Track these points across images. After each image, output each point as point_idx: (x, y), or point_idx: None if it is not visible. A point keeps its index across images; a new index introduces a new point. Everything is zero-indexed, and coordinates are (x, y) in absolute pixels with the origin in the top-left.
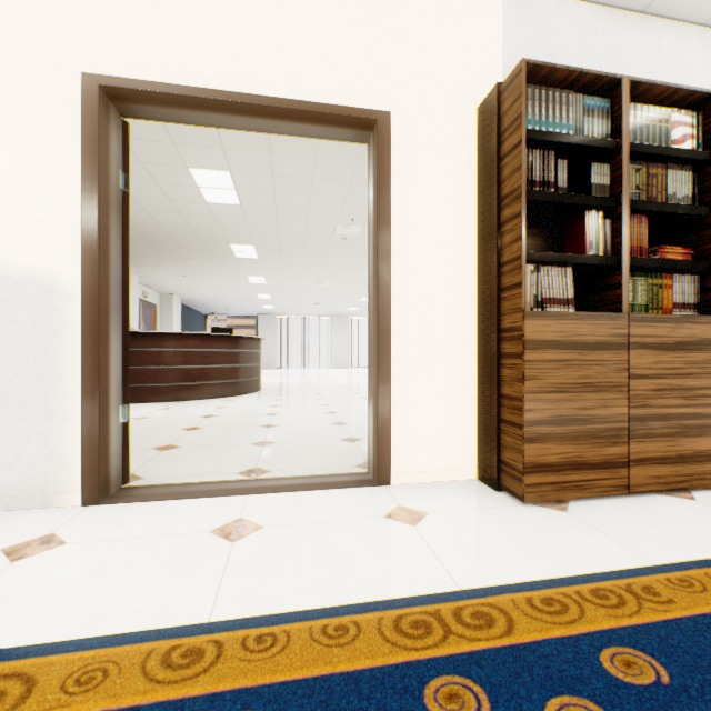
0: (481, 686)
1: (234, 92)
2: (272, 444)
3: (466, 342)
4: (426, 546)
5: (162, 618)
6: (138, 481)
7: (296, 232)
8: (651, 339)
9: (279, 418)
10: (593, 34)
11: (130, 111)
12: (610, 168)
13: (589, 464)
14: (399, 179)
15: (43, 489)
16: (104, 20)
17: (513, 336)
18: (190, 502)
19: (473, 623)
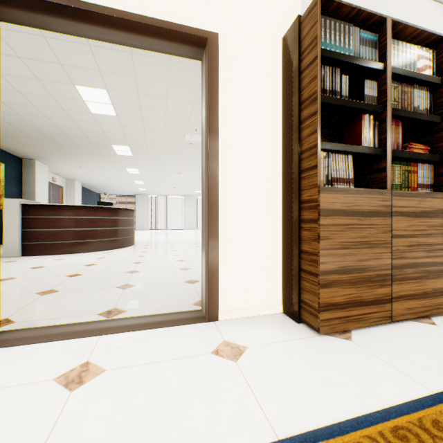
0: None
1: (89, 3)
2: (132, 287)
3: (274, 211)
4: (245, 384)
5: None
6: (9, 325)
7: (157, 138)
8: (406, 209)
9: (142, 265)
10: None
11: None
12: (377, 84)
13: (365, 302)
14: (225, 86)
15: None
16: None
17: (311, 206)
18: (47, 346)
19: None
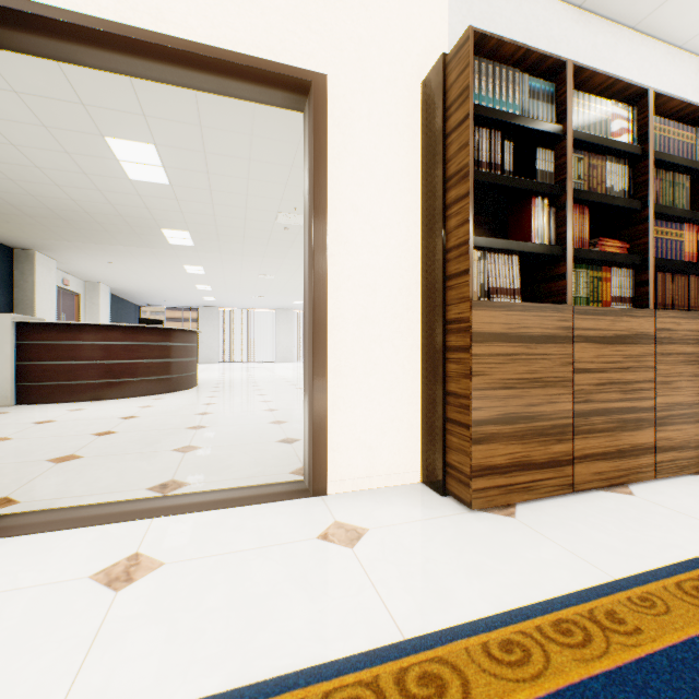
0: None
1: (136, 27)
2: (197, 450)
3: (409, 335)
4: (364, 575)
5: None
6: (11, 507)
7: (234, 219)
8: (593, 332)
9: (211, 417)
10: (535, 22)
11: None
12: (554, 155)
13: (536, 464)
14: (337, 152)
15: None
16: None
17: (460, 327)
18: (74, 534)
19: (421, 694)
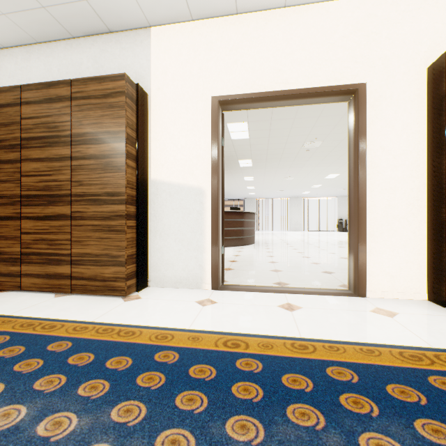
0: None
1: (278, 91)
2: (281, 271)
3: (418, 214)
4: (403, 327)
5: (279, 333)
6: (227, 282)
7: (277, 149)
8: None
9: (276, 258)
10: None
11: (226, 108)
12: None
13: None
14: (371, 120)
15: (196, 281)
16: (219, 70)
17: None
18: (258, 293)
19: None
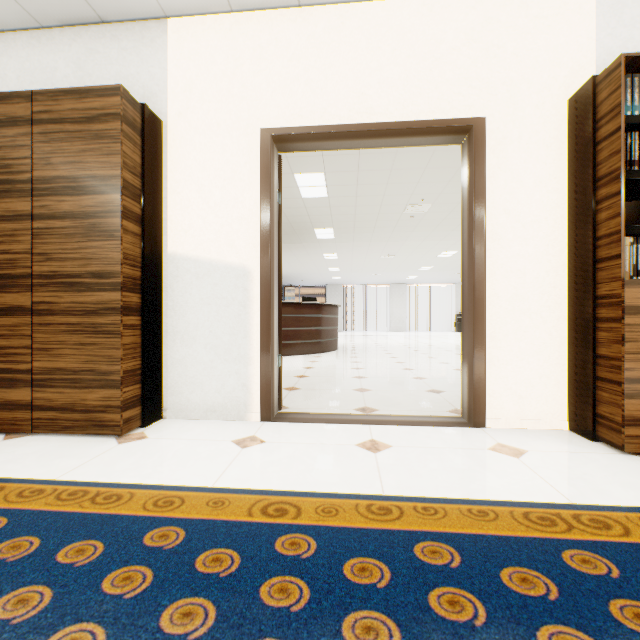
0: (608, 559)
1: (360, 124)
2: (370, 391)
3: (556, 308)
4: (532, 472)
5: (352, 489)
6: (286, 409)
7: (369, 215)
8: None
9: (365, 371)
10: None
11: (285, 148)
12: None
13: None
14: (492, 172)
15: (237, 408)
16: (273, 90)
17: (610, 302)
18: (330, 426)
19: (592, 525)
